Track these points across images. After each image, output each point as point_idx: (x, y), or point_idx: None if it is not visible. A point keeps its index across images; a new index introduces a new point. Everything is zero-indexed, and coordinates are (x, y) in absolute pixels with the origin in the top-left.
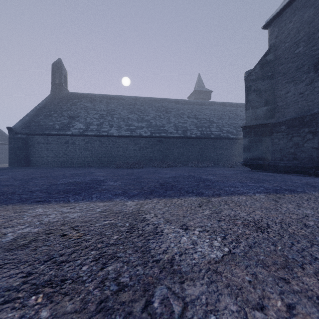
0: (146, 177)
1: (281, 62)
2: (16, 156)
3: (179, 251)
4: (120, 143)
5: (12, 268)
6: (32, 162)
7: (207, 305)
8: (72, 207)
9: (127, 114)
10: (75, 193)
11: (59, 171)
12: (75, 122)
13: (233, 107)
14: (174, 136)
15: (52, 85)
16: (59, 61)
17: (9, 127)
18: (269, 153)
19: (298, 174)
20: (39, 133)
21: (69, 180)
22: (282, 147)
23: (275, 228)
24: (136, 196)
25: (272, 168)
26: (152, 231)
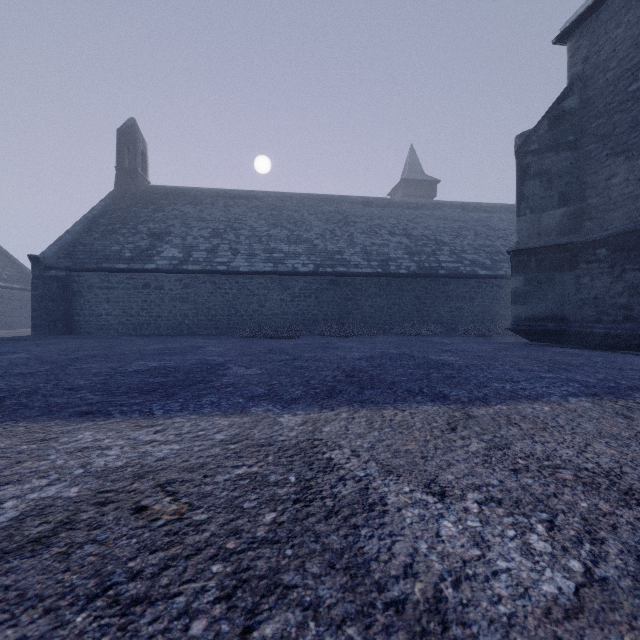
0: (311, 358)
1: (596, 113)
2: (46, 313)
3: (447, 571)
4: (254, 287)
5: None
6: (78, 325)
7: None
8: (158, 429)
9: (268, 229)
10: (165, 393)
11: (131, 344)
12: (162, 245)
13: (484, 213)
14: (363, 273)
15: (118, 173)
16: (132, 124)
17: (33, 255)
18: (571, 306)
19: (637, 352)
20: (91, 268)
21: (152, 364)
22: (600, 294)
23: None
24: (300, 402)
25: (578, 338)
26: (359, 500)
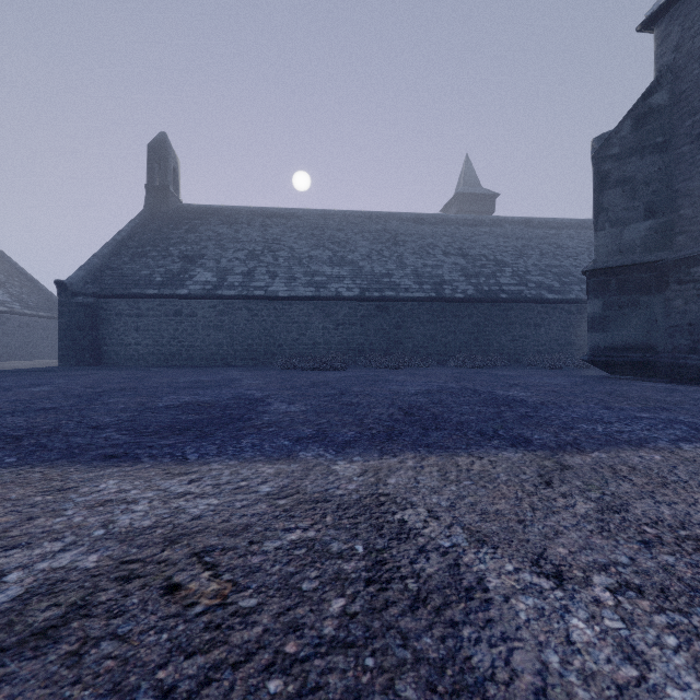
0: (360, 392)
1: (691, 109)
2: (73, 342)
3: None
4: (294, 313)
5: None
6: (107, 355)
7: None
8: (192, 478)
9: (308, 250)
10: (199, 433)
11: (162, 376)
12: (195, 268)
13: (550, 230)
14: (415, 298)
15: (148, 191)
16: (162, 138)
17: (59, 281)
18: (659, 334)
19: None
20: (120, 294)
21: (184, 399)
22: (696, 320)
23: None
24: (355, 446)
25: (668, 371)
26: (450, 582)
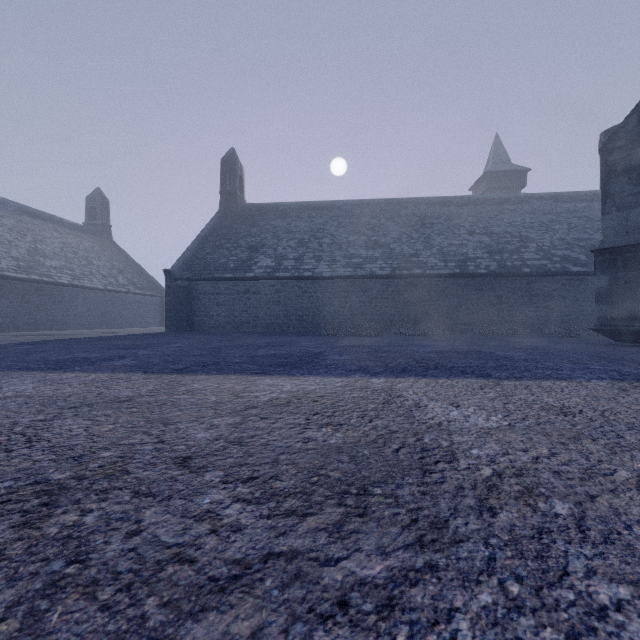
0: (388, 351)
1: None
2: (175, 314)
3: (447, 420)
4: (335, 290)
5: (291, 415)
6: (197, 324)
7: (473, 445)
8: (303, 380)
9: (347, 236)
10: (293, 366)
11: (244, 339)
12: (258, 256)
13: (581, 203)
14: (440, 274)
15: (222, 196)
16: (232, 153)
17: (166, 270)
18: None
19: None
20: (206, 278)
21: (271, 352)
22: None
23: (589, 414)
24: (382, 374)
25: None
26: (414, 405)
